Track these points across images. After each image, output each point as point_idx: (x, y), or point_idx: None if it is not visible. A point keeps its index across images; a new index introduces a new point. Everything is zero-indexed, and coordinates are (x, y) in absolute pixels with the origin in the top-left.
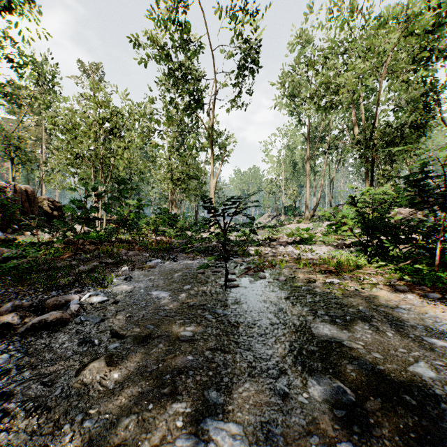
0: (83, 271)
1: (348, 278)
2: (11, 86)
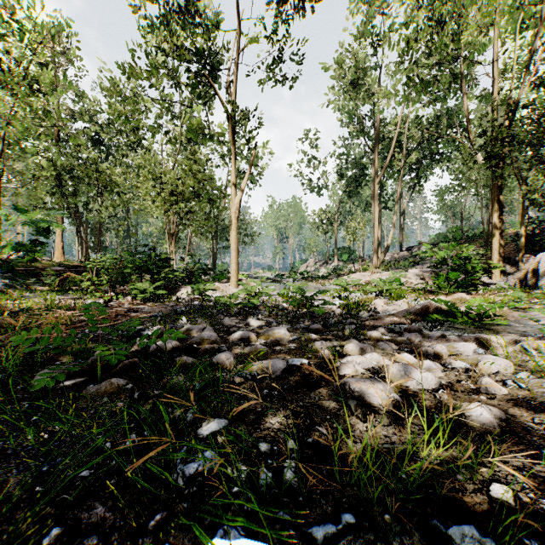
0: None
1: None
2: None
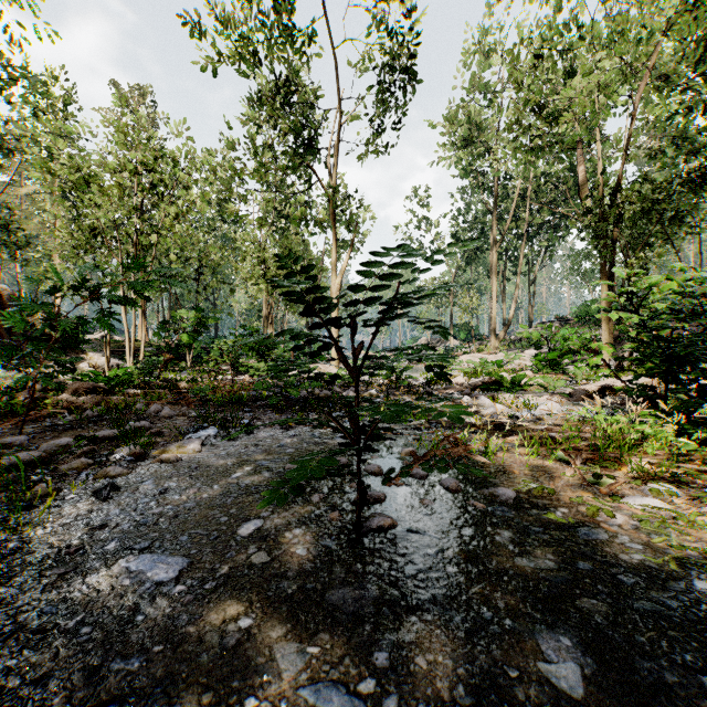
0: (17, 463)
1: (674, 490)
2: (8, 129)
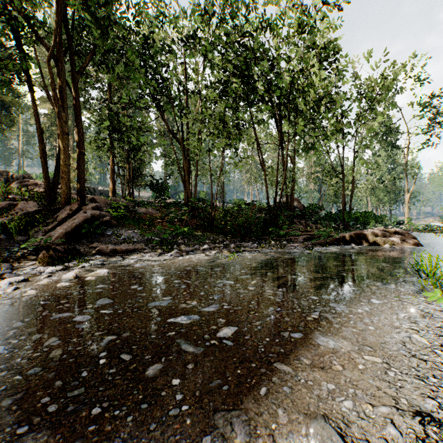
0: None
1: None
2: None
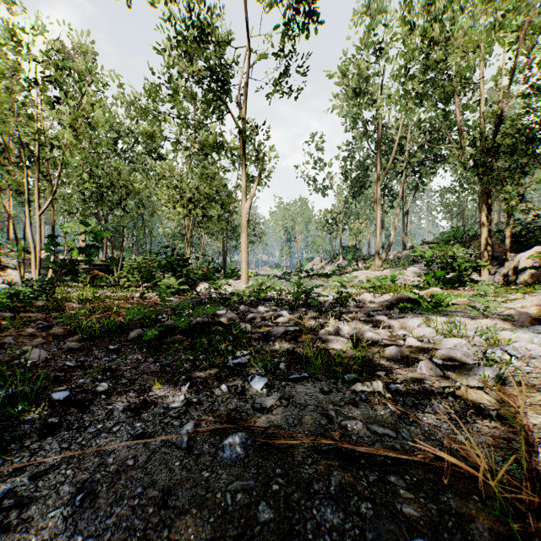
0: None
1: None
2: None
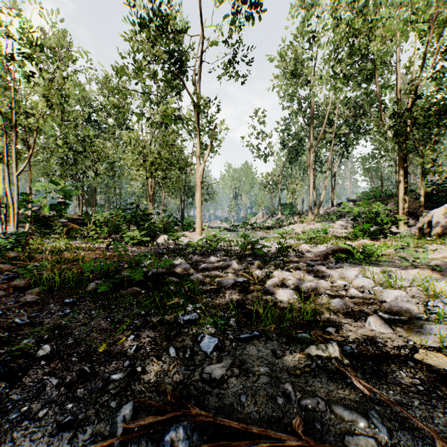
0: None
1: None
2: None
